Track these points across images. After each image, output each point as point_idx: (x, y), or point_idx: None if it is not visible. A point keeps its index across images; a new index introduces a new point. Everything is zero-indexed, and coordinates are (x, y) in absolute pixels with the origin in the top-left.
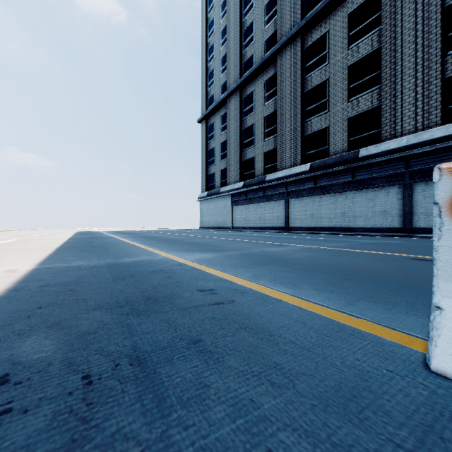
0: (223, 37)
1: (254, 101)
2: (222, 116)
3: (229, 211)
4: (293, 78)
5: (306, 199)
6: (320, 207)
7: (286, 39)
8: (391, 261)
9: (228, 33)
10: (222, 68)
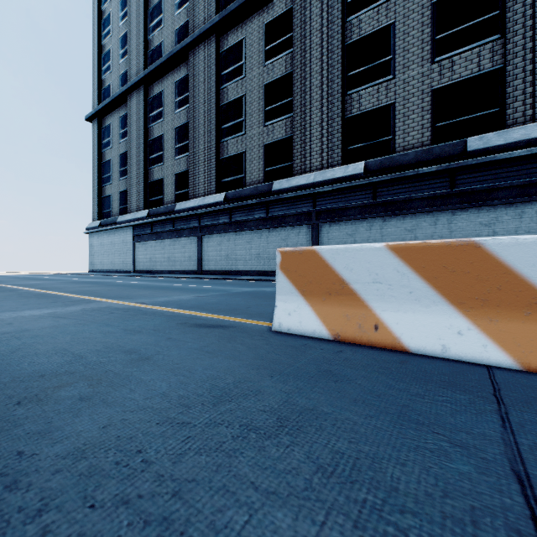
0: (123, 8)
1: (163, 105)
2: (122, 118)
3: (130, 249)
4: (207, 85)
5: (221, 236)
6: (235, 246)
7: (198, 34)
8: (132, 335)
9: (129, 5)
10: (121, 50)
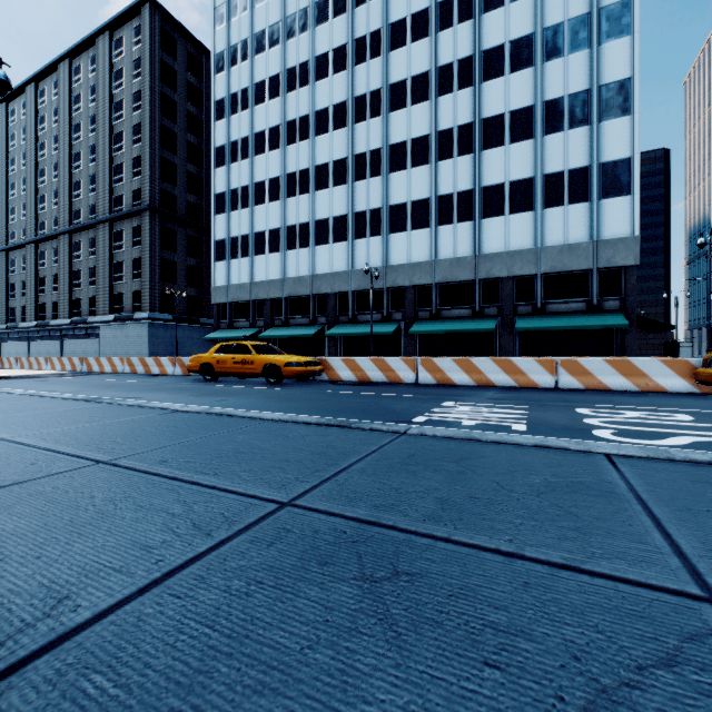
0: None
1: (17, 266)
2: None
3: None
4: (32, 267)
5: (36, 342)
6: (41, 347)
7: (26, 242)
8: None
9: None
10: None
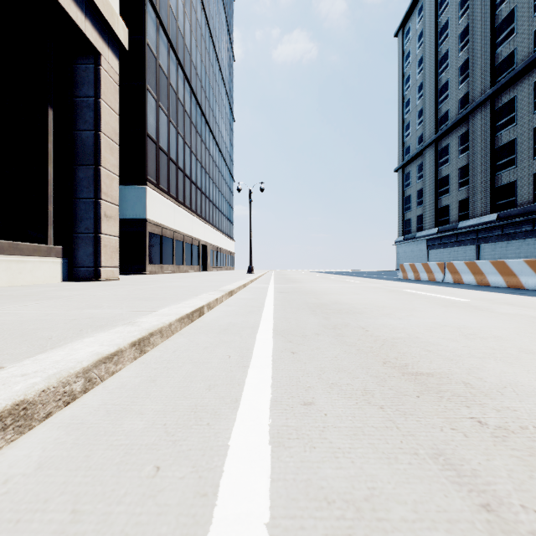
0: (419, 92)
1: (449, 153)
2: (418, 166)
3: (425, 254)
4: (483, 137)
5: (494, 244)
6: (506, 251)
7: (475, 105)
8: None
9: (423, 91)
10: (418, 121)
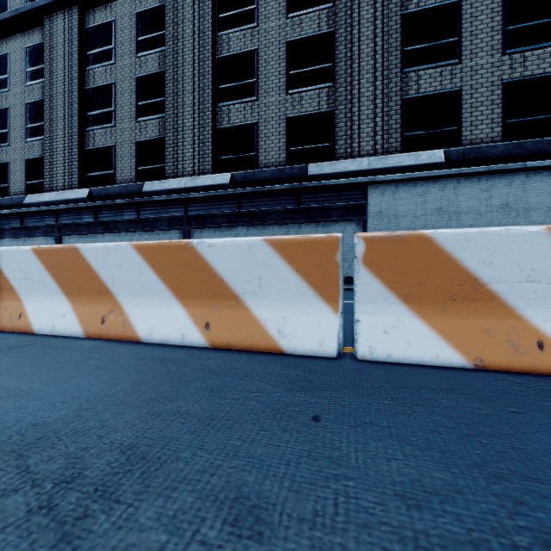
0: None
1: (9, 71)
2: None
3: None
4: (68, 62)
5: (85, 238)
6: None
7: None
8: None
9: None
10: None
